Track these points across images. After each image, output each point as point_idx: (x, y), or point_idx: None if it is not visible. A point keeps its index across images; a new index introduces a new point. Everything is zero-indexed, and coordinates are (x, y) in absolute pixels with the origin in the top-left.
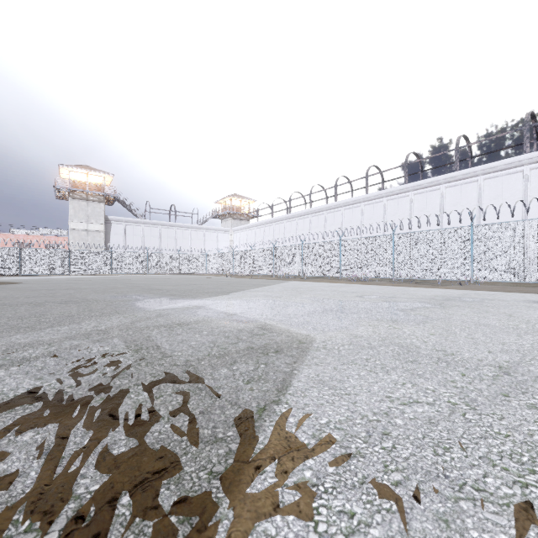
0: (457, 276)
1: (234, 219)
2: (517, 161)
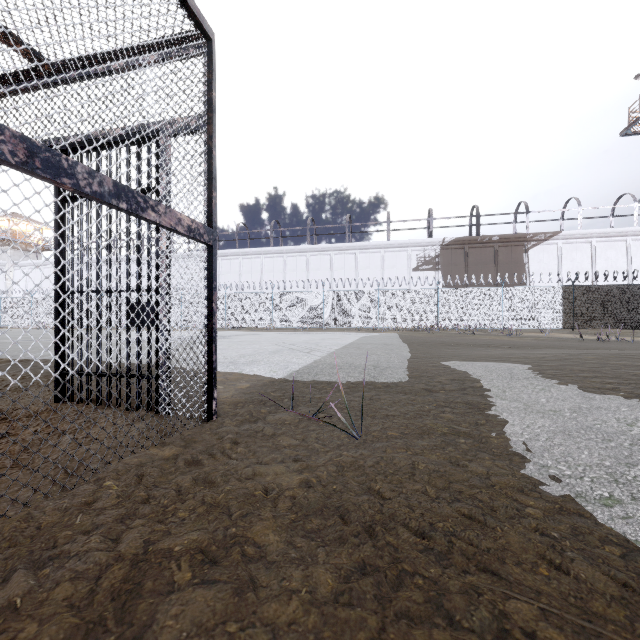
0: (265, 325)
1: (16, 250)
2: (304, 249)
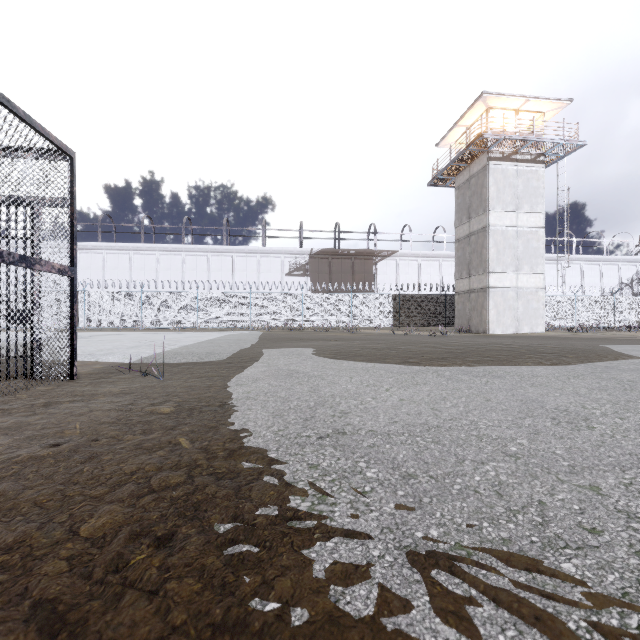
0: (134, 325)
1: None
2: (179, 248)
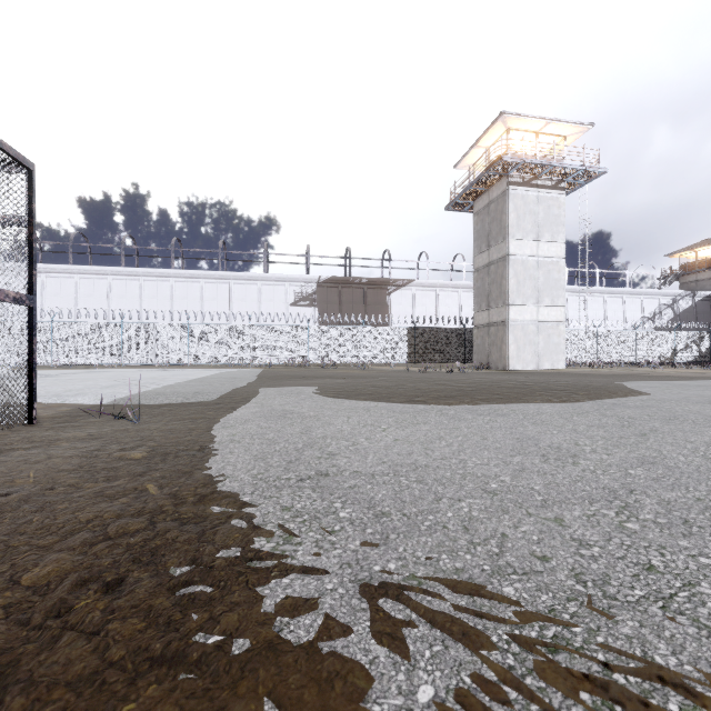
0: (112, 361)
1: None
2: (167, 273)
